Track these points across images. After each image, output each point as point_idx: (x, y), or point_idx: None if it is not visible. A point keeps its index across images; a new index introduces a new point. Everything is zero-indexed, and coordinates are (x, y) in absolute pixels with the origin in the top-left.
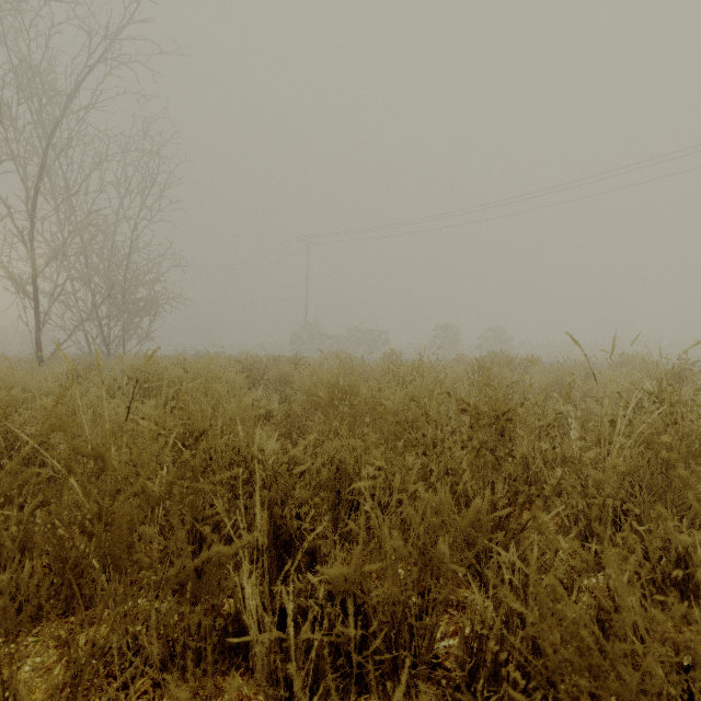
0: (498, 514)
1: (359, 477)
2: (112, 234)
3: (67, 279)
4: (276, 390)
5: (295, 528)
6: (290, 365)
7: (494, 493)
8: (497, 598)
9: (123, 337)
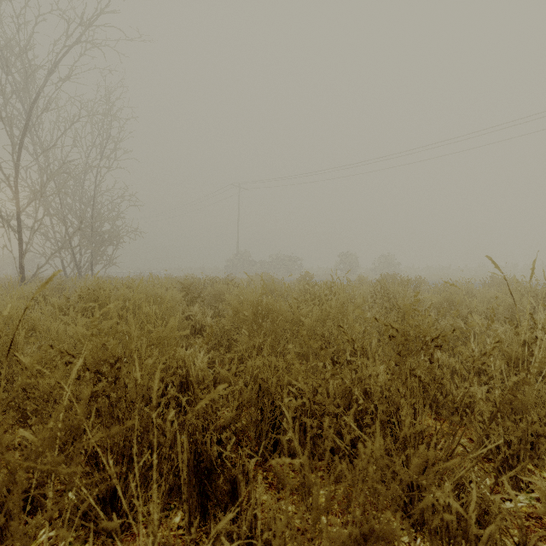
0: (445, 464)
1: (281, 395)
2: (82, 181)
3: (44, 216)
4: (211, 305)
5: (215, 455)
6: (223, 285)
7: (413, 413)
8: (434, 545)
9: (91, 263)
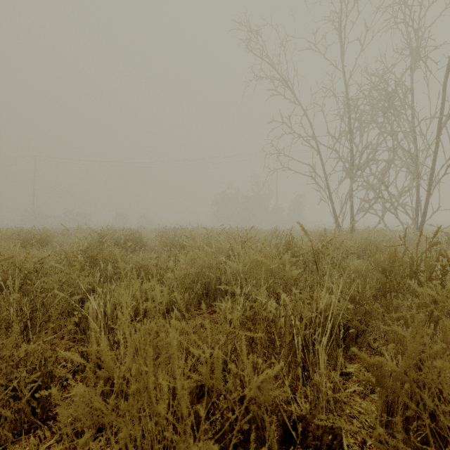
0: None
1: None
2: None
3: None
4: None
5: None
6: None
7: None
8: None
9: None
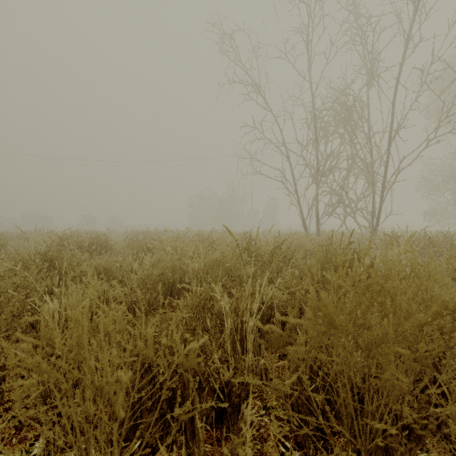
0: None
1: None
2: None
3: None
4: None
5: None
6: None
7: None
8: None
9: None
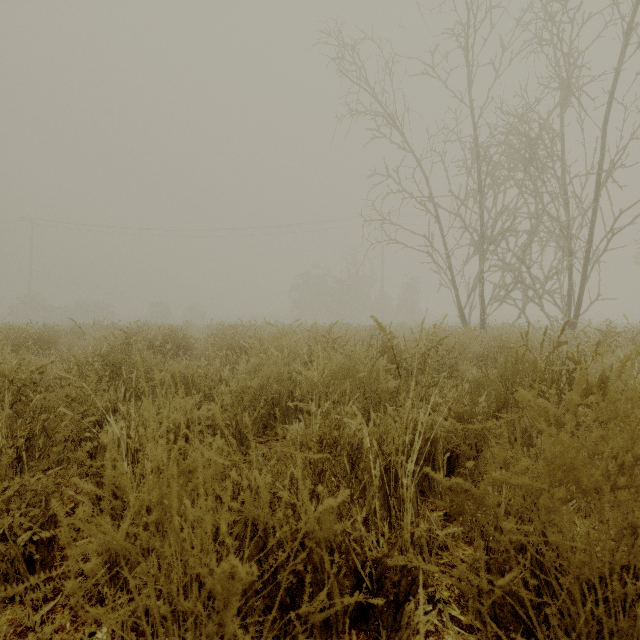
0: None
1: None
2: None
3: None
4: None
5: None
6: None
7: None
8: None
9: None
